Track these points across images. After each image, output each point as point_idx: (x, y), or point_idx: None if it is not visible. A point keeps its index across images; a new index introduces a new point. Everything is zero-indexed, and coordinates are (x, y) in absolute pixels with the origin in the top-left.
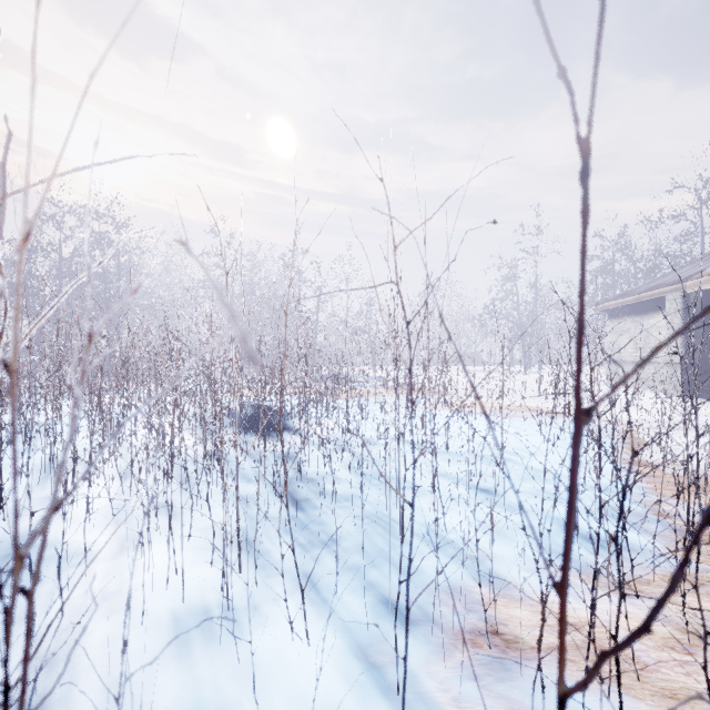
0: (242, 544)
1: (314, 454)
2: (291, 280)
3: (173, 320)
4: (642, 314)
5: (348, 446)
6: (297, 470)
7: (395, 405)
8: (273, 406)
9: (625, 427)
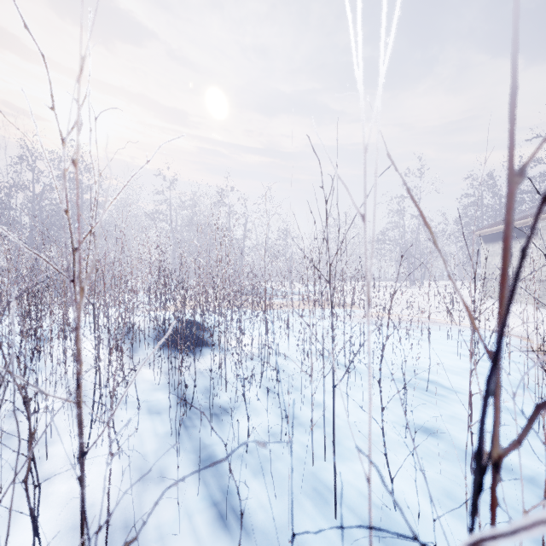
0: (115, 542)
1: (233, 374)
2: (84, 61)
3: (130, 245)
4: (515, 239)
5: (268, 364)
6: (200, 424)
7: (323, 336)
8: (198, 321)
9: (524, 341)
